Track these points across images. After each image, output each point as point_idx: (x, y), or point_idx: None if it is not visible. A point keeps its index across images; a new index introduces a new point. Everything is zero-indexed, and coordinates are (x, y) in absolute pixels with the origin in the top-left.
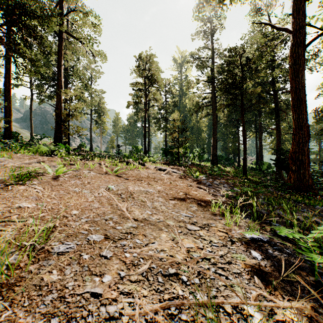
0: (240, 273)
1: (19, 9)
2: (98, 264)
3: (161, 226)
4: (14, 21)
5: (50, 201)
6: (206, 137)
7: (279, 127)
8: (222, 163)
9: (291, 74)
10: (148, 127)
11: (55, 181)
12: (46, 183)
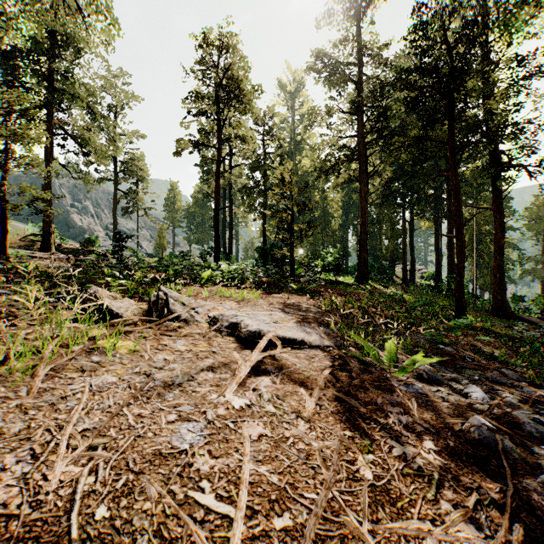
0: None
1: None
2: None
3: None
4: None
5: None
6: (339, 229)
7: (500, 204)
8: (373, 277)
9: None
10: (230, 206)
11: None
12: None
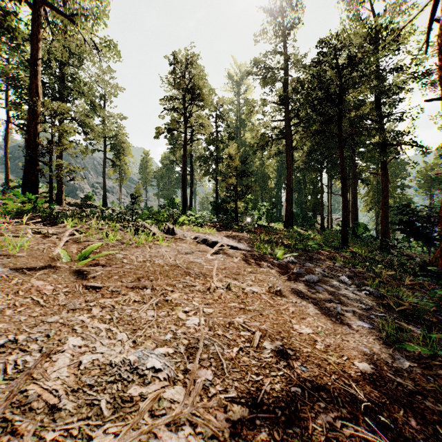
0: None
1: None
2: None
3: None
4: None
5: None
6: (274, 187)
7: (386, 171)
8: (298, 224)
9: None
10: (191, 171)
11: None
12: None
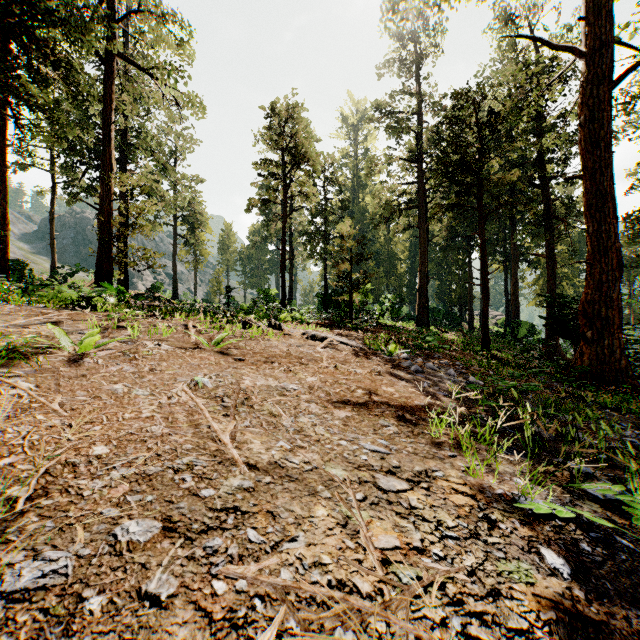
0: (530, 631)
1: (20, 4)
2: (126, 630)
3: (315, 484)
4: (11, 30)
5: (44, 419)
6: (406, 272)
7: (552, 251)
8: (438, 323)
9: (585, 141)
10: (290, 251)
11: (73, 368)
12: (48, 372)
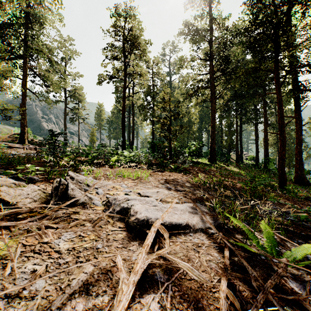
0: None
1: None
2: None
3: None
4: None
5: None
6: (197, 130)
7: (299, 114)
8: (218, 159)
9: None
10: (132, 117)
11: None
12: None
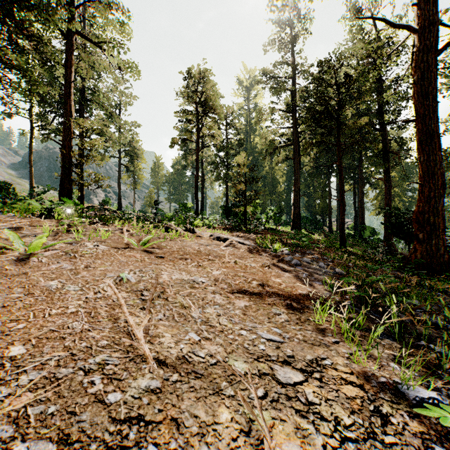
0: None
1: None
2: None
3: (219, 380)
4: None
5: None
6: (284, 191)
7: (389, 176)
8: (306, 227)
9: (417, 94)
10: (202, 176)
11: (18, 267)
12: None
